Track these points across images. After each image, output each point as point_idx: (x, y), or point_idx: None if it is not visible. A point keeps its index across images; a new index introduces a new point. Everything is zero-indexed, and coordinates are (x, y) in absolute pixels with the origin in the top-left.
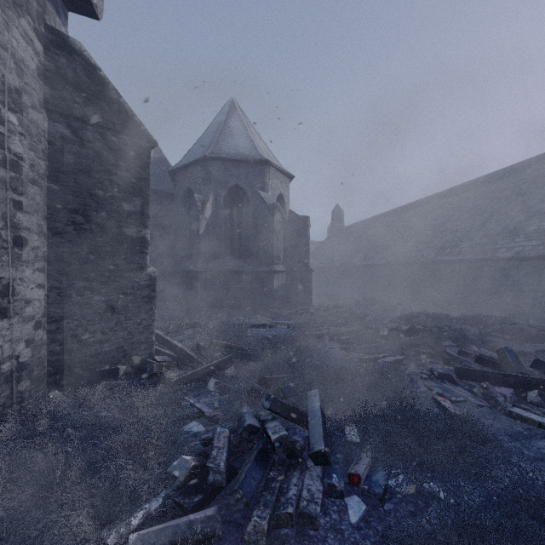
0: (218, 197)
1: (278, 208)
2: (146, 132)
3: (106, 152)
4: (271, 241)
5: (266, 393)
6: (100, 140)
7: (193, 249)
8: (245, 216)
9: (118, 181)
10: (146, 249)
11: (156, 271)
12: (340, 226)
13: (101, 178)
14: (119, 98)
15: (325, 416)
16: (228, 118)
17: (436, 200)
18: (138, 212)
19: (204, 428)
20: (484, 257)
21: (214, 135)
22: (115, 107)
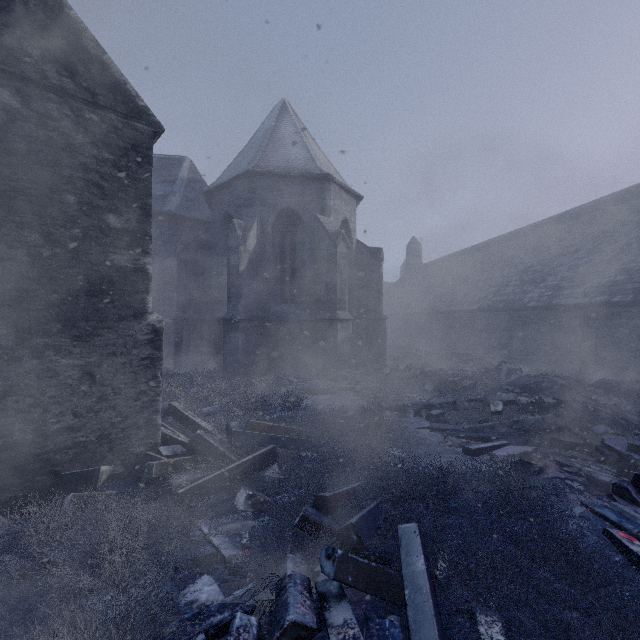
0: (264, 224)
1: (343, 236)
2: (145, 110)
3: (80, 137)
4: (333, 279)
5: (326, 528)
6: (71, 117)
7: (232, 290)
8: (300, 248)
9: (101, 182)
10: (147, 287)
11: (162, 319)
12: (417, 263)
13: (72, 176)
14: (102, 54)
15: (434, 582)
16: (278, 124)
17: (544, 228)
18: (133, 230)
19: (220, 594)
20: (623, 300)
21: (260, 145)
22: (95, 68)
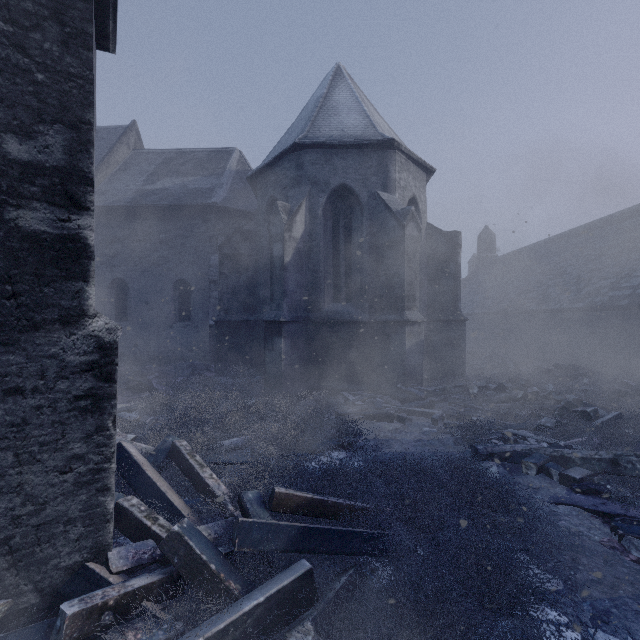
0: (314, 206)
1: (412, 214)
2: None
3: None
4: (399, 271)
5: None
6: None
7: (275, 286)
8: (357, 234)
9: None
10: (85, 270)
11: (116, 326)
12: (490, 256)
13: None
14: None
15: None
16: (331, 90)
17: None
18: (56, 167)
19: None
20: None
21: (309, 115)
22: None
